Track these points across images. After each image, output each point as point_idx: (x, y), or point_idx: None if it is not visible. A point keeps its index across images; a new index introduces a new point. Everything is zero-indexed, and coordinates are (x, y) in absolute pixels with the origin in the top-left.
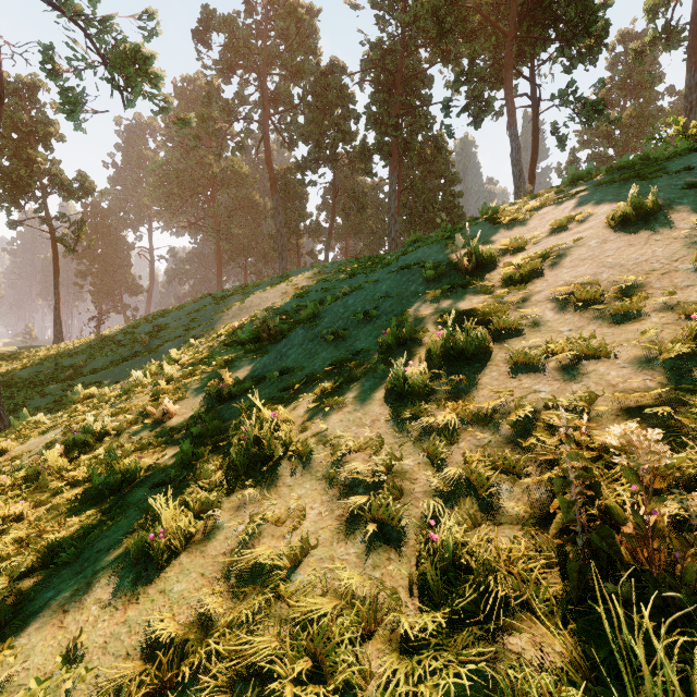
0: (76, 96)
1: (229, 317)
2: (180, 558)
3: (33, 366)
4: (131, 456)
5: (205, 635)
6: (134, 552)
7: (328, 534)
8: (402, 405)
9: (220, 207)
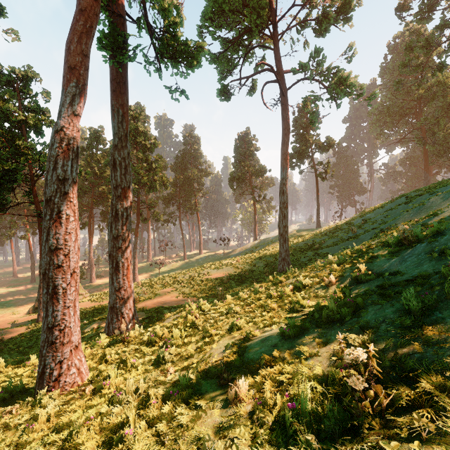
0: (315, 115)
1: (409, 215)
2: (291, 339)
3: (304, 241)
4: (311, 299)
5: (282, 360)
6: (281, 331)
7: (326, 354)
8: (404, 318)
9: (425, 119)
